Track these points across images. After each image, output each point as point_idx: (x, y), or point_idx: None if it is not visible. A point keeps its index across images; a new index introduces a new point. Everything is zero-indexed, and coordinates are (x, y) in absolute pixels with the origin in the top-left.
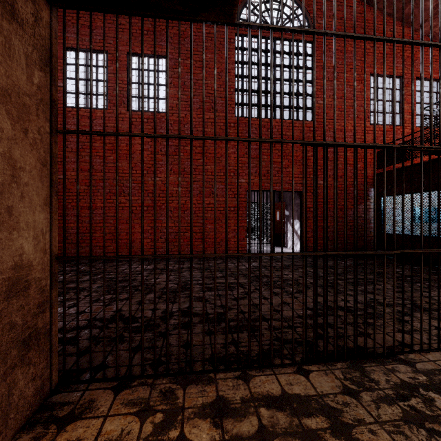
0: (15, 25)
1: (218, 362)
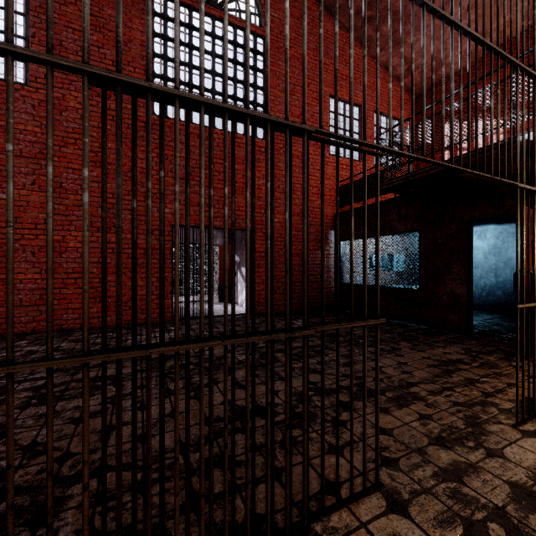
0: None
1: None
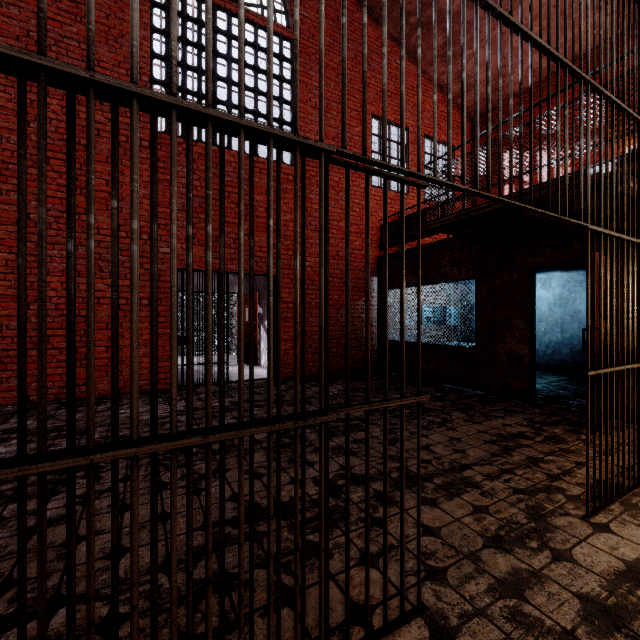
0: None
1: None
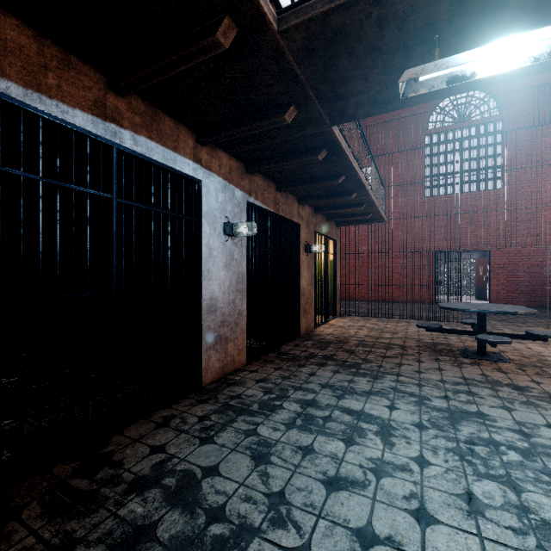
0: (338, 238)
1: (383, 317)
